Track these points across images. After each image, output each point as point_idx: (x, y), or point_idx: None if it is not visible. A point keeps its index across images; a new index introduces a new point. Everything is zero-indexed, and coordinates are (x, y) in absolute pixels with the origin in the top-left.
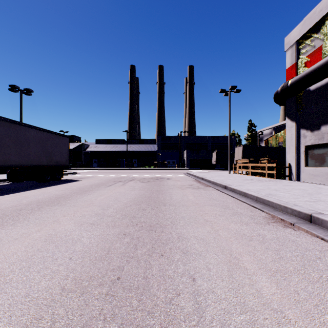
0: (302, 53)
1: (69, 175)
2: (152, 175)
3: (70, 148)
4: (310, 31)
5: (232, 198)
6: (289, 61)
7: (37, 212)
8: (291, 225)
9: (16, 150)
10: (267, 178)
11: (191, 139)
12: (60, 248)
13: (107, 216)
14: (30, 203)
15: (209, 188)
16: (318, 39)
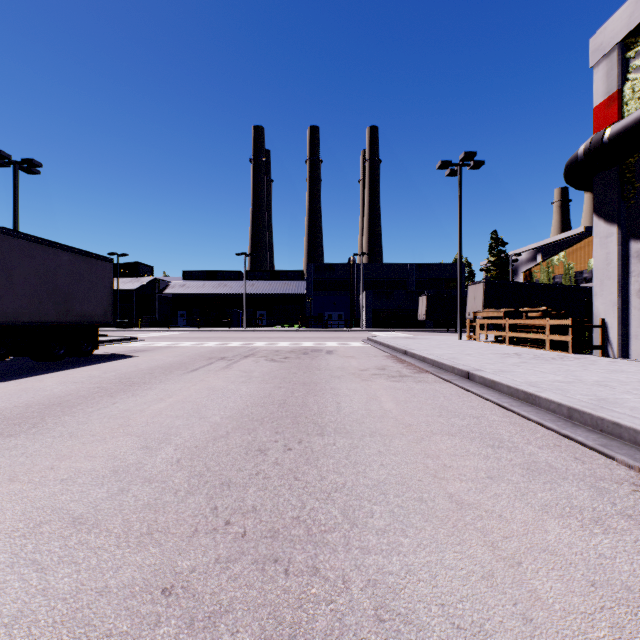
0: (634, 68)
1: (119, 344)
2: (296, 344)
3: (131, 289)
4: None
5: (495, 406)
6: (601, 88)
7: None
8: None
9: None
10: (550, 352)
11: (376, 270)
12: None
13: (146, 478)
14: None
15: (427, 378)
16: None
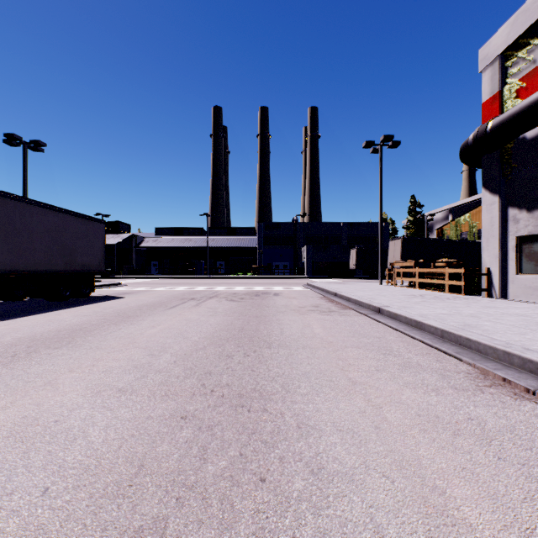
0: (511, 74)
1: (107, 288)
2: (250, 288)
3: (113, 243)
4: (527, 34)
5: (394, 331)
6: (487, 89)
7: (21, 363)
8: (529, 393)
9: (7, 244)
10: (448, 294)
11: (315, 228)
12: (33, 459)
13: (157, 370)
14: (17, 341)
15: (349, 312)
16: None
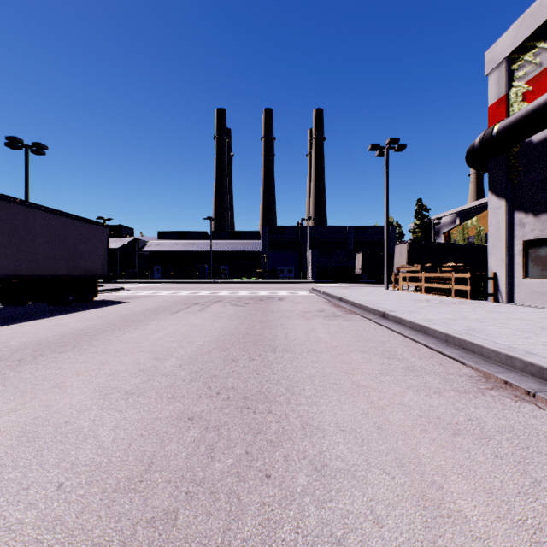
0: (517, 77)
1: (110, 293)
2: (254, 293)
3: (116, 247)
4: (533, 37)
5: (399, 335)
6: (493, 92)
7: (28, 367)
8: (530, 395)
9: (10, 248)
10: (454, 298)
11: (320, 232)
12: (46, 457)
13: (163, 374)
14: (22, 346)
15: (354, 317)
16: (546, 51)
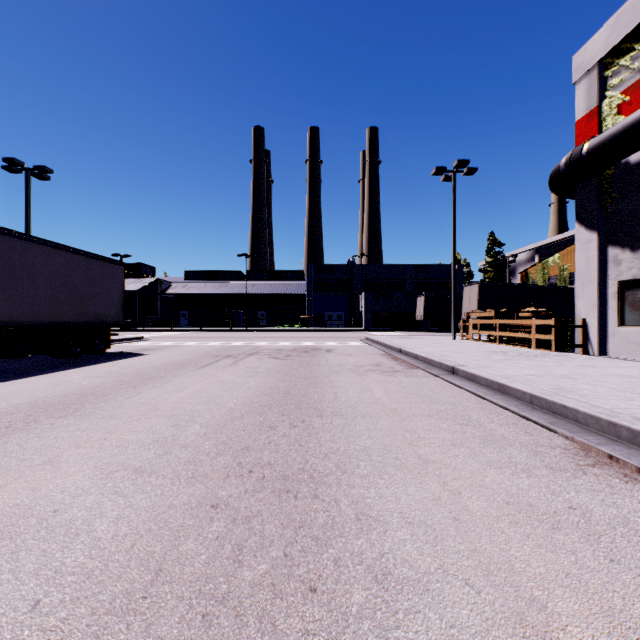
0: (611, 86)
1: (126, 343)
2: (297, 343)
3: (135, 289)
4: (631, 37)
5: (472, 395)
6: (582, 104)
7: (17, 436)
8: None
9: (4, 290)
10: (535, 350)
11: (375, 271)
12: (22, 561)
13: (183, 445)
14: (13, 409)
15: (417, 373)
16: None
